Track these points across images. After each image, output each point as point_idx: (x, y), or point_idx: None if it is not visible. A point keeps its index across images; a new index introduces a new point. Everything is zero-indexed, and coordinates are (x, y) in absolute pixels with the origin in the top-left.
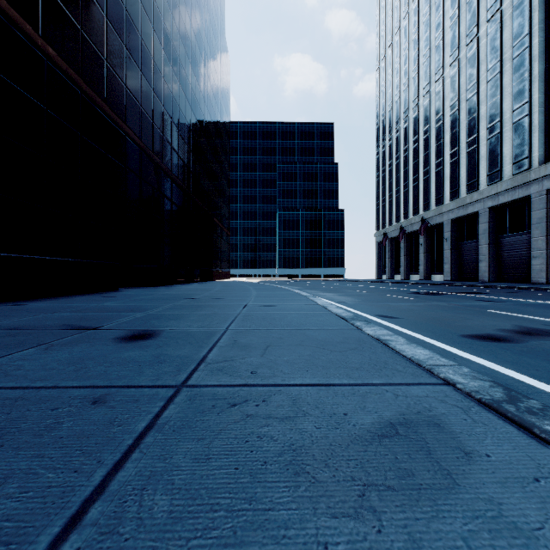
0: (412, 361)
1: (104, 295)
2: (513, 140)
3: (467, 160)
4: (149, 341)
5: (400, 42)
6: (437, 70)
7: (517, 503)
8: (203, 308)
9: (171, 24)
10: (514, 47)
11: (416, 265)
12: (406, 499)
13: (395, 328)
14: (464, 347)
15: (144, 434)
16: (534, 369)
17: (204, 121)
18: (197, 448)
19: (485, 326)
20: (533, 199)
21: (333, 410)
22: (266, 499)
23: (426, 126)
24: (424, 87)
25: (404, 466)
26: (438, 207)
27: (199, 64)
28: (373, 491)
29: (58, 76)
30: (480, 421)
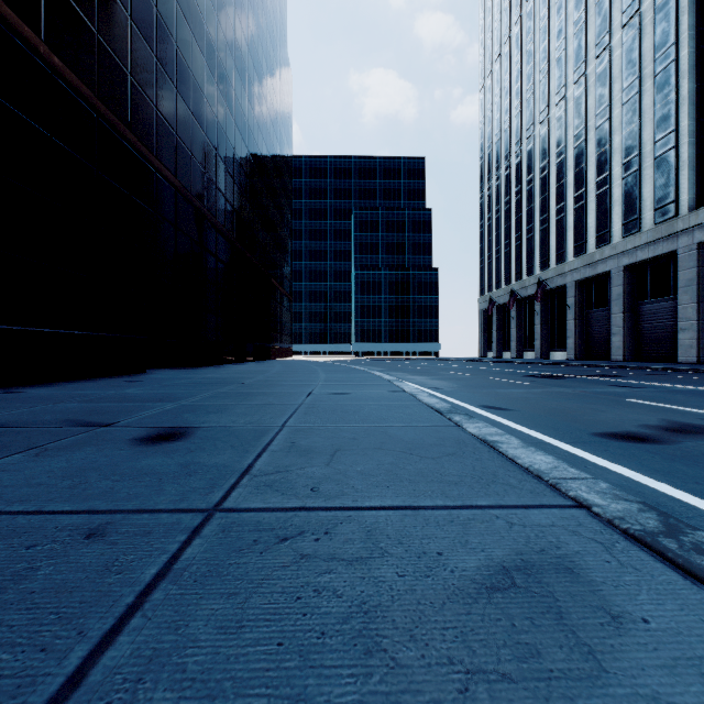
0: (530, 472)
1: (127, 379)
2: (655, 179)
3: (597, 205)
4: (178, 443)
5: (510, 54)
6: (558, 90)
7: (696, 703)
8: (254, 396)
9: (216, 29)
10: (656, 60)
11: (531, 340)
12: (529, 697)
13: (506, 424)
14: (598, 450)
15: (153, 586)
16: (693, 482)
17: (259, 154)
18: (225, 609)
19: (623, 420)
20: (681, 255)
21: (423, 547)
22: (321, 698)
23: (544, 162)
24: (542, 111)
25: (525, 638)
26: (559, 265)
27: (253, 80)
28: (480, 684)
29: (66, 93)
30: (630, 564)
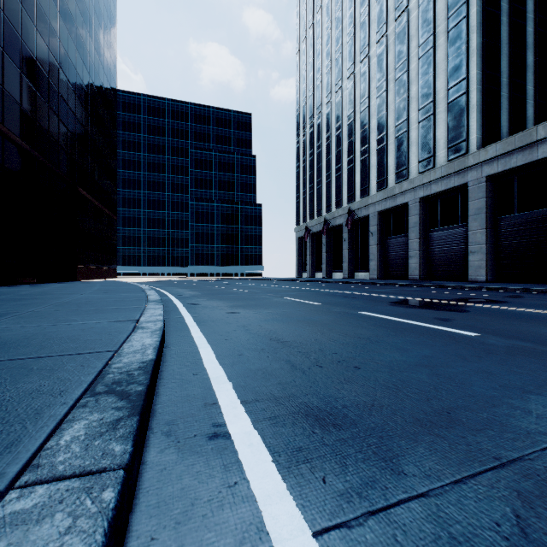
0: None
1: None
2: (448, 122)
3: (396, 146)
4: None
5: (321, 21)
6: (363, 49)
7: None
8: None
9: None
10: (449, 18)
11: (338, 263)
12: None
13: None
14: None
15: None
16: None
17: (52, 29)
18: None
19: None
20: (471, 188)
21: None
22: None
23: (351, 111)
24: (349, 68)
25: None
26: (364, 198)
27: None
28: None
29: None
30: None
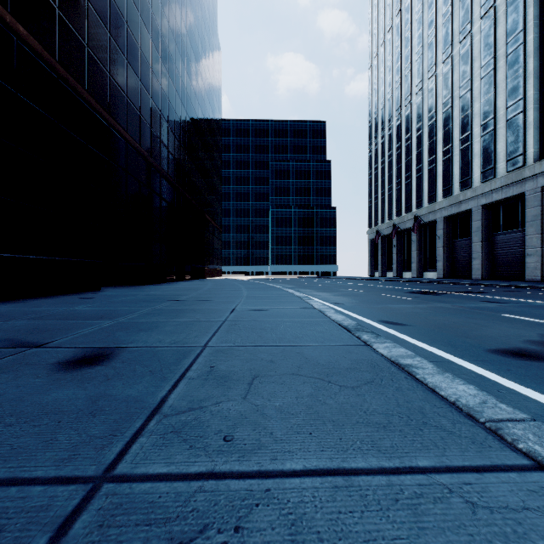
0: (458, 408)
1: (82, 296)
2: (507, 137)
3: (461, 157)
4: (98, 369)
5: (392, 40)
6: (430, 68)
7: None
8: (184, 313)
9: (160, 14)
10: (508, 44)
11: (408, 263)
12: None
13: (407, 340)
14: (501, 370)
15: None
16: None
17: (196, 116)
18: None
19: (508, 336)
20: (527, 197)
21: None
22: None
23: (419, 124)
24: (417, 84)
25: None
26: (431, 205)
27: (190, 57)
28: None
29: (30, 57)
30: None
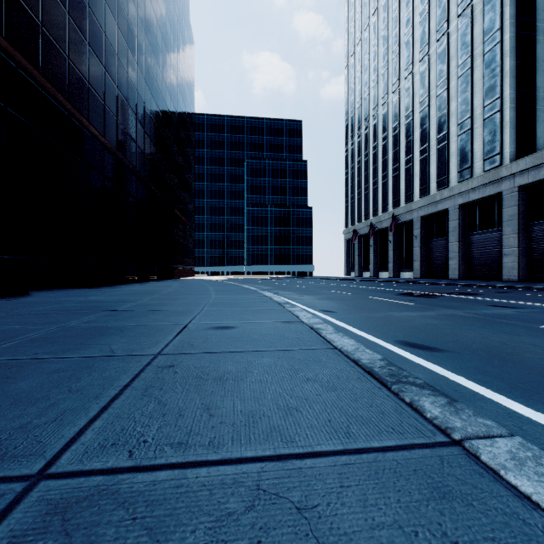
0: None
1: None
2: (484, 136)
3: (438, 156)
4: None
5: (369, 39)
6: (407, 67)
7: None
8: (101, 336)
9: None
10: (485, 42)
11: (385, 263)
12: None
13: (477, 391)
14: None
15: None
16: None
17: (163, 100)
18: None
19: None
20: (504, 196)
21: None
22: None
23: (396, 123)
24: (394, 83)
25: None
26: (408, 204)
27: (156, 34)
28: None
29: None
30: None
